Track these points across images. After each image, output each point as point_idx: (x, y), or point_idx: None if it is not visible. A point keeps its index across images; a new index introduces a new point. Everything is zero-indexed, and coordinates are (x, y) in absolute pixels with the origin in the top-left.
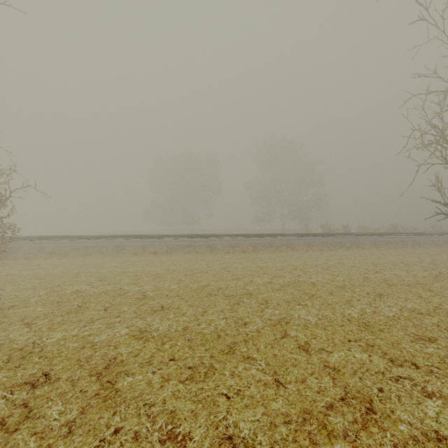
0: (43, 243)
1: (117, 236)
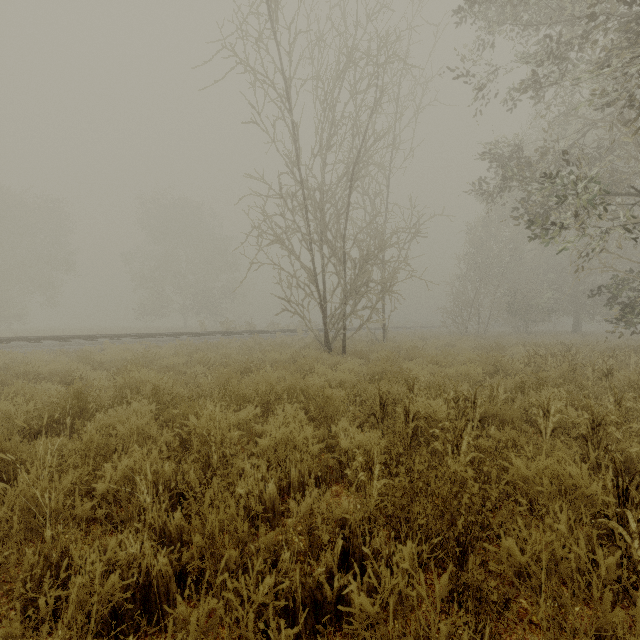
0: None
1: None
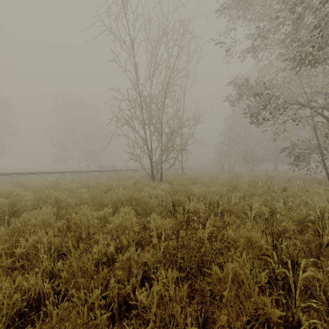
0: None
1: None
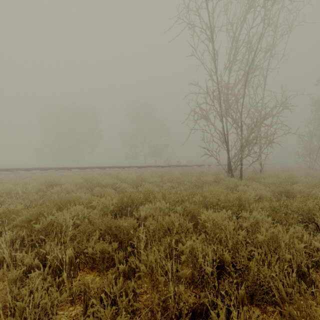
0: None
1: (3, 169)
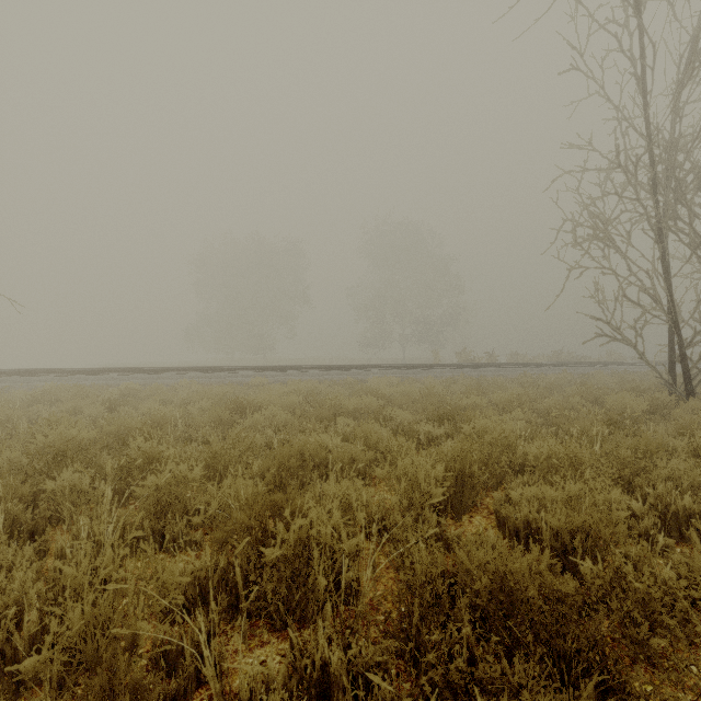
0: (8, 382)
1: (138, 369)
